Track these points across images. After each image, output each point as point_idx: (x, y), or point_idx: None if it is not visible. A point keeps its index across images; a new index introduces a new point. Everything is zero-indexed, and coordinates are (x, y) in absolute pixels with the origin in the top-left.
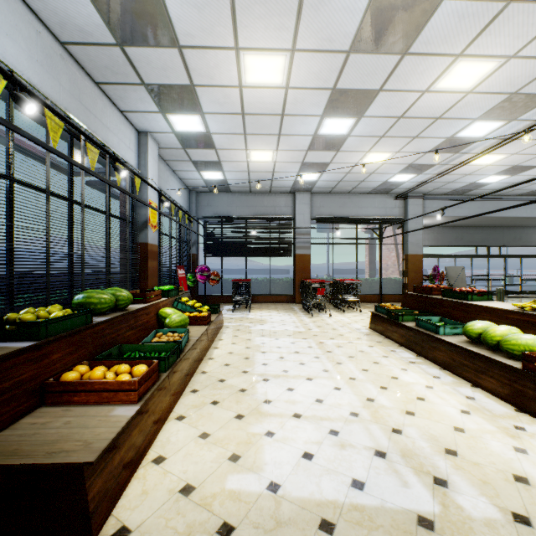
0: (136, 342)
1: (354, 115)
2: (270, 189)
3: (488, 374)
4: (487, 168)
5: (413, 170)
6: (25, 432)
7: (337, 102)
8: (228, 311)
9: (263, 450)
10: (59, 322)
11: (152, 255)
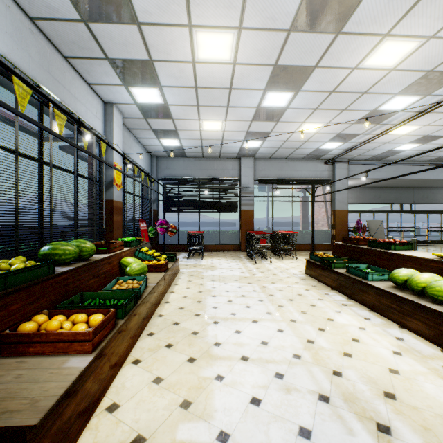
0: (99, 289)
1: (292, 89)
2: (219, 155)
3: (415, 317)
4: (402, 138)
5: (340, 139)
6: None
7: (278, 77)
8: (183, 259)
9: (213, 396)
10: (20, 274)
11: (116, 211)
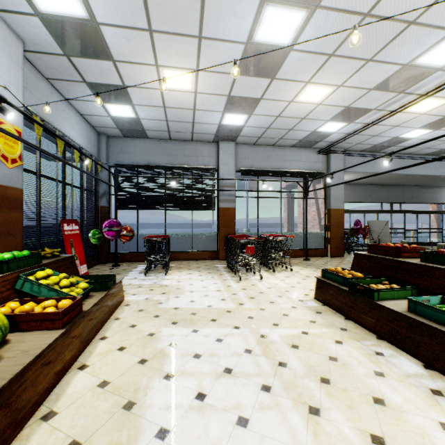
0: None
1: (308, 1)
2: (191, 136)
3: None
4: (418, 118)
5: (346, 116)
6: None
7: None
8: (139, 274)
9: None
10: None
11: (4, 203)
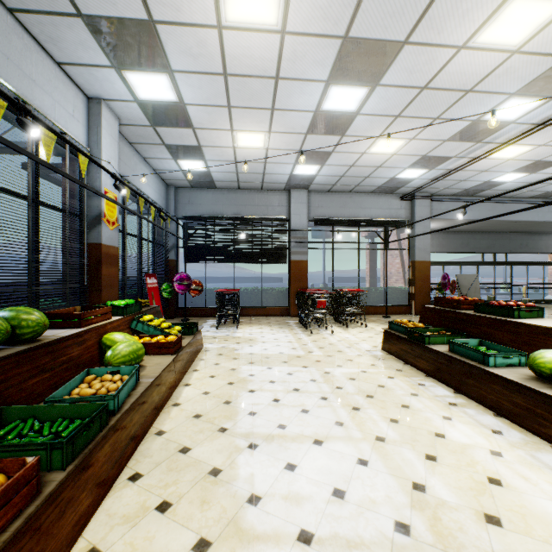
0: (51, 392)
1: (368, 82)
2: (261, 185)
3: None
4: (506, 163)
5: (425, 164)
6: None
7: (347, 60)
8: (211, 328)
9: None
10: None
11: (108, 260)
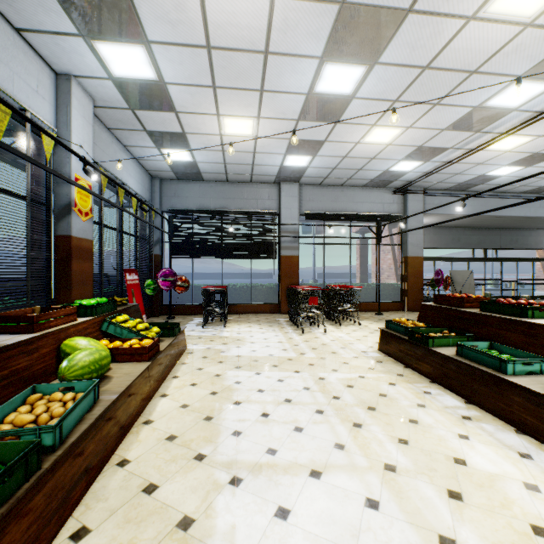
0: None
1: (366, 59)
2: (250, 178)
3: None
4: (503, 156)
5: (421, 155)
6: None
7: (344, 32)
8: (197, 327)
9: None
10: None
11: (79, 254)
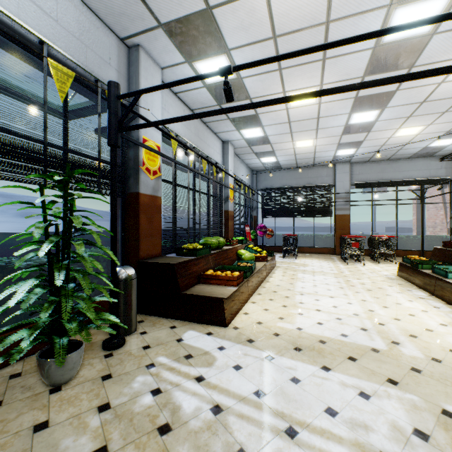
0: None
1: (378, 108)
2: (313, 164)
3: None
4: None
5: None
6: (198, 289)
7: (360, 103)
8: (279, 258)
9: (296, 318)
10: (201, 250)
11: (230, 218)
